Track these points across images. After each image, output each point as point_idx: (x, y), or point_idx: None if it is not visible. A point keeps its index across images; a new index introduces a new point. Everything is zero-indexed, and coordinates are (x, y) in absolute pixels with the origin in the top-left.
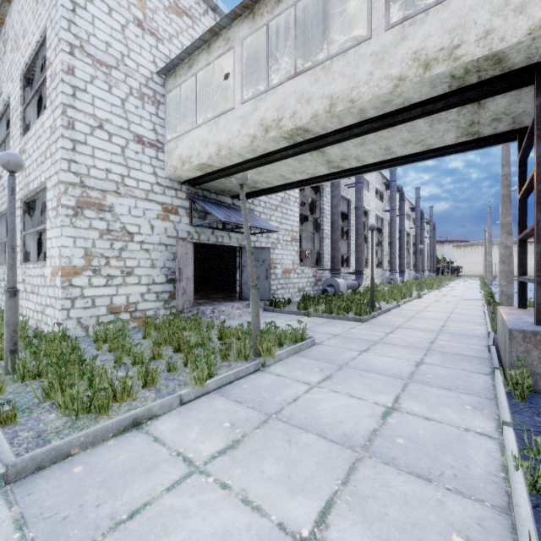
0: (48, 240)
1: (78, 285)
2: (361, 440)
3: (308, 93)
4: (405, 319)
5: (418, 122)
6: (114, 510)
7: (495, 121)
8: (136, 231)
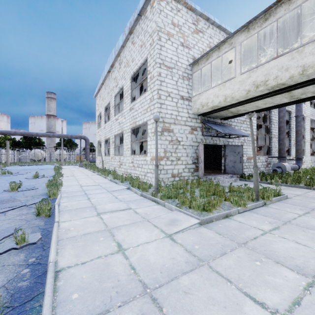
0: (149, 145)
1: (162, 164)
2: None
3: (286, 65)
4: None
5: None
6: (246, 236)
7: None
8: (181, 140)
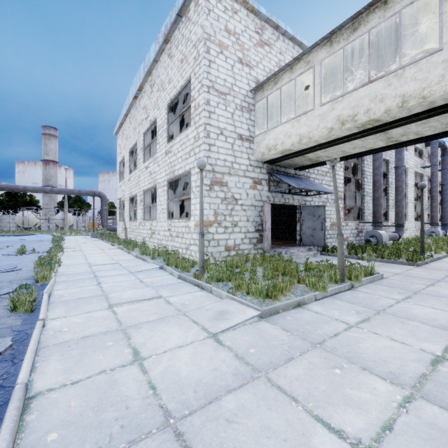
0: (192, 205)
1: (211, 232)
2: None
3: (381, 94)
4: None
5: None
6: (324, 332)
7: None
8: (239, 197)
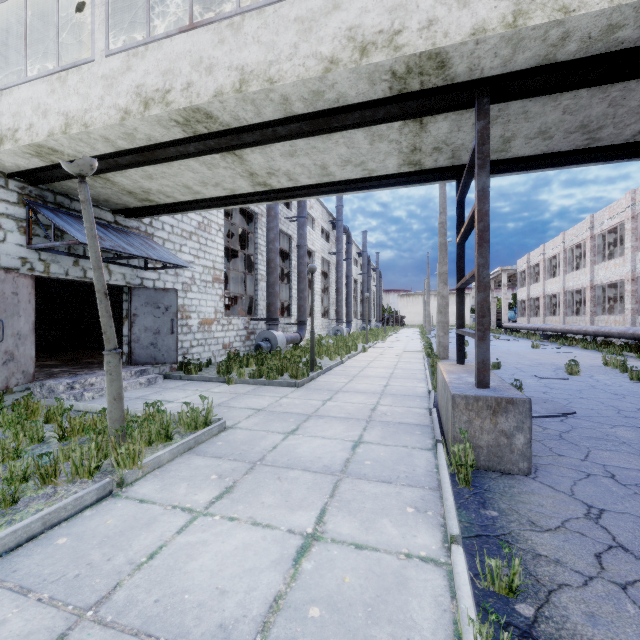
0: None
1: None
2: (248, 634)
3: (209, 57)
4: (347, 379)
5: (357, 134)
6: None
7: (436, 151)
8: None
